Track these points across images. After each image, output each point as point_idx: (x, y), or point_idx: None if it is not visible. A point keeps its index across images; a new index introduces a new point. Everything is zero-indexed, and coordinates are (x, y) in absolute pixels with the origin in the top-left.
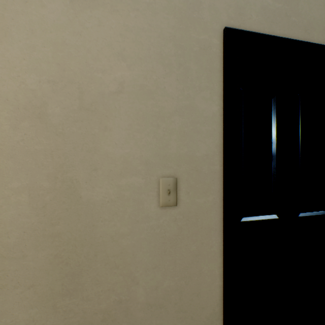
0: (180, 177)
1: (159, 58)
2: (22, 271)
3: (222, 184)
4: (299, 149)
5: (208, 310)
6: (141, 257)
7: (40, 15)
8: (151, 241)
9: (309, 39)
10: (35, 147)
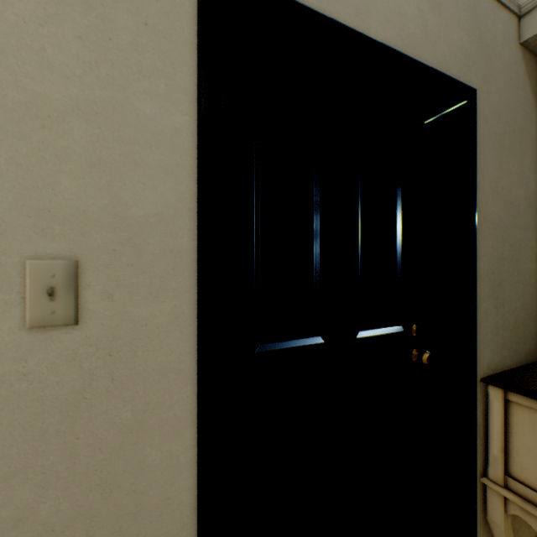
0: (87, 261)
1: None
2: None
3: (195, 276)
4: (358, 224)
5: None
6: None
7: None
8: None
9: (364, 31)
10: None
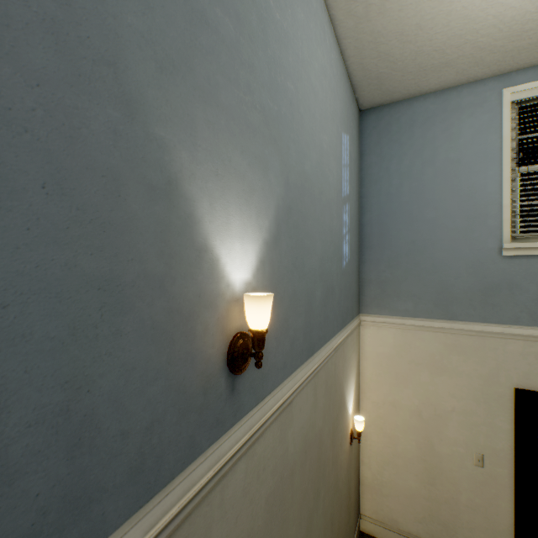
0: (484, 455)
1: (472, 398)
2: (412, 468)
3: (513, 465)
4: None
5: (503, 525)
6: (463, 483)
7: (419, 378)
8: (468, 478)
9: None
10: (417, 425)
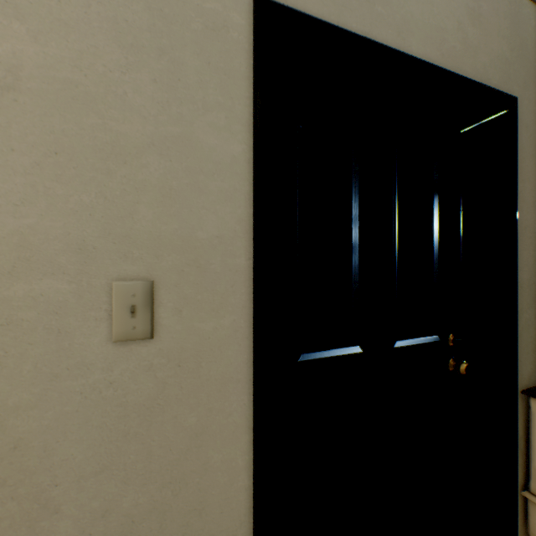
0: (161, 281)
1: (111, 30)
2: None
3: (251, 293)
4: (395, 235)
5: None
6: (66, 453)
7: None
8: (91, 416)
9: (405, 49)
10: None
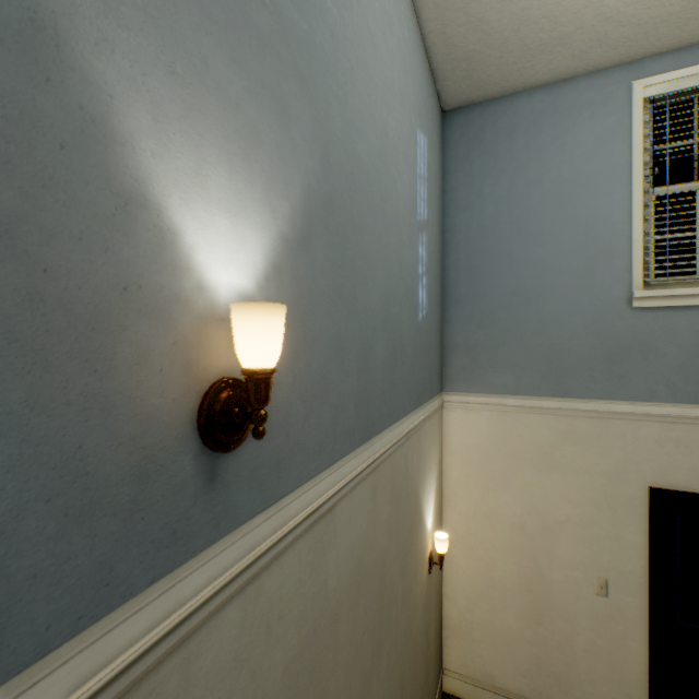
0: (609, 579)
1: (593, 503)
2: (513, 602)
3: (646, 592)
4: None
5: (633, 674)
6: (580, 619)
7: (521, 479)
8: (587, 612)
9: None
10: (519, 543)
